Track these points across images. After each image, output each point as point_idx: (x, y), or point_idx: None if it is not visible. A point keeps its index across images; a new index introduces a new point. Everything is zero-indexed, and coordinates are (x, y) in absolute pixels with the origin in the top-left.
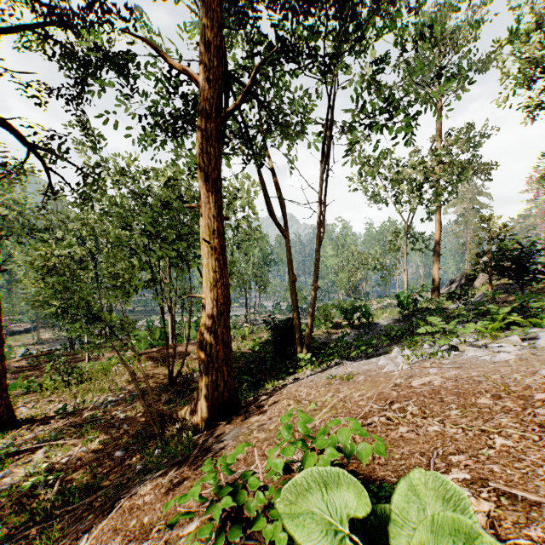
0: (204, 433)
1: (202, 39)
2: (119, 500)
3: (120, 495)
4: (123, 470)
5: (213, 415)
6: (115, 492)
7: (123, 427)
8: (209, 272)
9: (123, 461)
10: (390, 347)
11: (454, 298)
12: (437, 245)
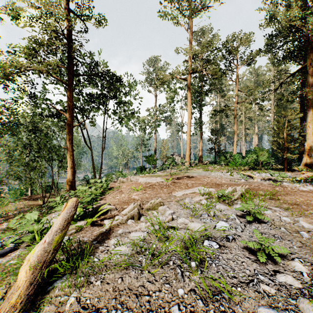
0: None
1: (68, 106)
2: None
3: None
4: None
5: None
6: None
7: None
8: (70, 164)
9: None
10: None
11: (142, 169)
12: (155, 148)
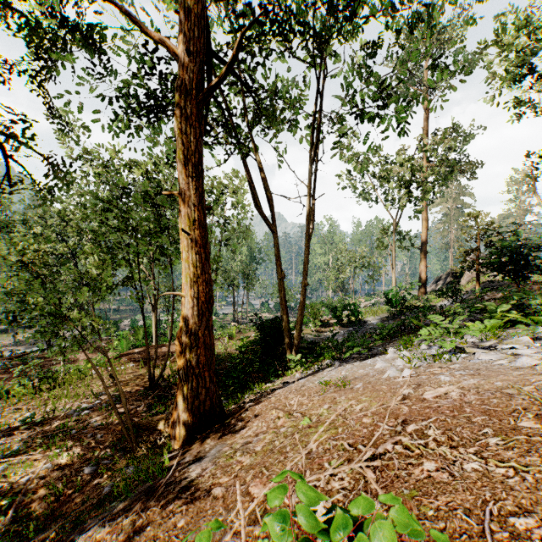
0: (179, 454)
1: (181, 6)
2: (73, 540)
3: (79, 528)
4: (91, 490)
5: (193, 427)
6: (72, 527)
7: (96, 438)
8: (189, 266)
9: (93, 478)
10: (383, 346)
11: (447, 295)
12: (424, 243)
